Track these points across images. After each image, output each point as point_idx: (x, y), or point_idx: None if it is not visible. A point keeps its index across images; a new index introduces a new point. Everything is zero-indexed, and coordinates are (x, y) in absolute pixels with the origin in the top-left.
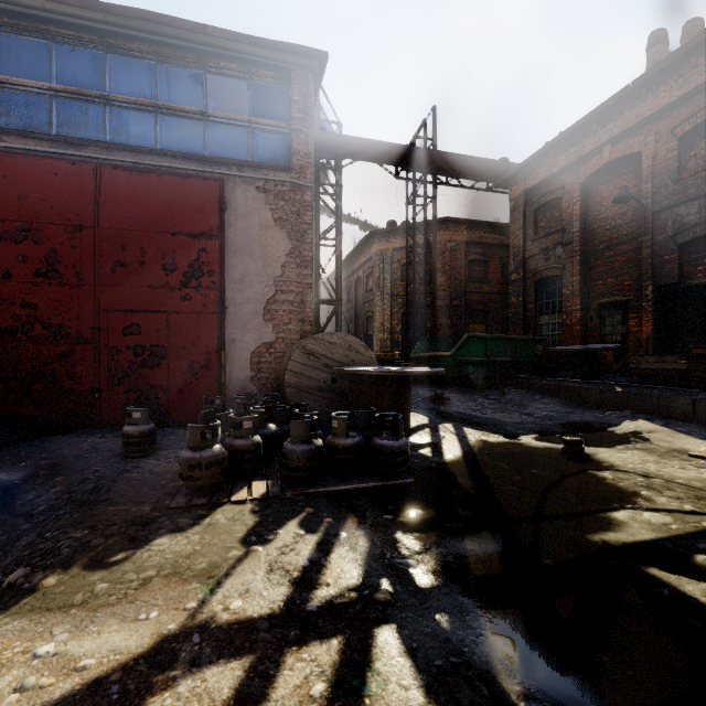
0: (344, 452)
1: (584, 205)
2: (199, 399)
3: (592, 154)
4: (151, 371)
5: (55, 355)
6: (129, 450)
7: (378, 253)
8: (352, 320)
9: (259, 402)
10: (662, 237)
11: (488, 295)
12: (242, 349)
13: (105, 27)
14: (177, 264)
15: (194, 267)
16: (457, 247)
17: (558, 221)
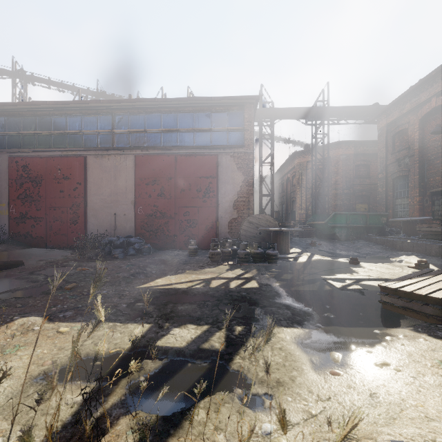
0: (256, 254)
1: (421, 133)
2: (209, 240)
3: (426, 102)
4: (193, 229)
5: (163, 223)
6: (190, 254)
7: (298, 164)
8: (284, 202)
9: None
10: None
11: (369, 185)
12: (224, 220)
13: (178, 105)
14: (201, 189)
15: (207, 189)
16: (347, 158)
17: (407, 142)
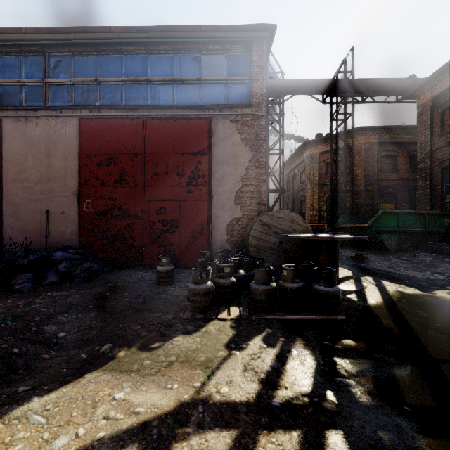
0: (291, 293)
1: None
2: (197, 252)
3: None
4: (171, 235)
5: (124, 226)
6: (160, 281)
7: (309, 156)
8: (290, 203)
9: (232, 255)
10: None
11: (396, 181)
12: (221, 222)
13: (148, 40)
14: (184, 171)
15: (194, 173)
16: (370, 147)
17: None
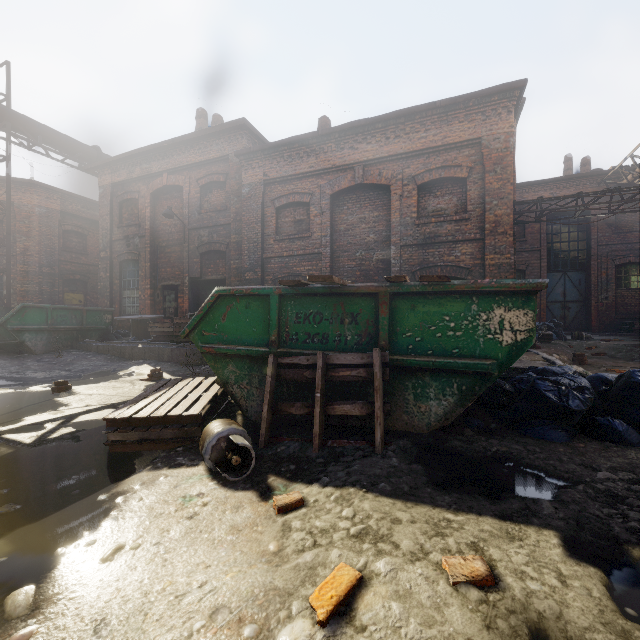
0: None
1: (153, 211)
2: None
3: (158, 175)
4: None
5: None
6: None
7: None
8: None
9: None
10: (193, 247)
11: (87, 266)
12: None
13: None
14: None
15: None
16: (49, 214)
17: (137, 217)
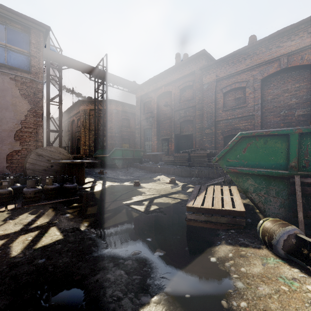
0: (51, 190)
1: (158, 105)
2: None
3: (160, 88)
4: None
5: None
6: None
7: (83, 110)
8: (70, 139)
9: None
10: (176, 119)
11: (130, 132)
12: (1, 153)
13: None
14: None
15: None
16: (117, 112)
17: (151, 108)
